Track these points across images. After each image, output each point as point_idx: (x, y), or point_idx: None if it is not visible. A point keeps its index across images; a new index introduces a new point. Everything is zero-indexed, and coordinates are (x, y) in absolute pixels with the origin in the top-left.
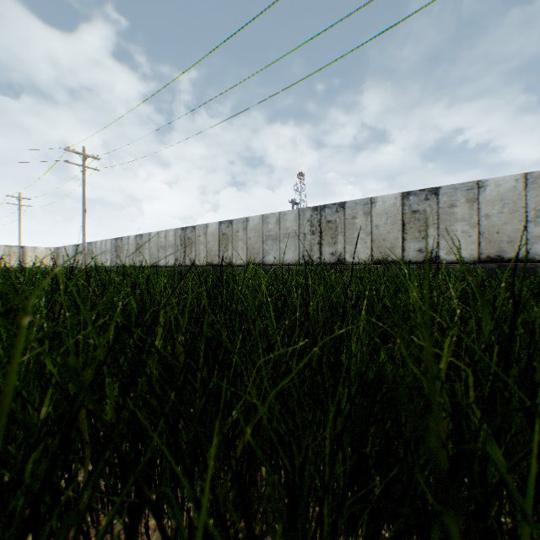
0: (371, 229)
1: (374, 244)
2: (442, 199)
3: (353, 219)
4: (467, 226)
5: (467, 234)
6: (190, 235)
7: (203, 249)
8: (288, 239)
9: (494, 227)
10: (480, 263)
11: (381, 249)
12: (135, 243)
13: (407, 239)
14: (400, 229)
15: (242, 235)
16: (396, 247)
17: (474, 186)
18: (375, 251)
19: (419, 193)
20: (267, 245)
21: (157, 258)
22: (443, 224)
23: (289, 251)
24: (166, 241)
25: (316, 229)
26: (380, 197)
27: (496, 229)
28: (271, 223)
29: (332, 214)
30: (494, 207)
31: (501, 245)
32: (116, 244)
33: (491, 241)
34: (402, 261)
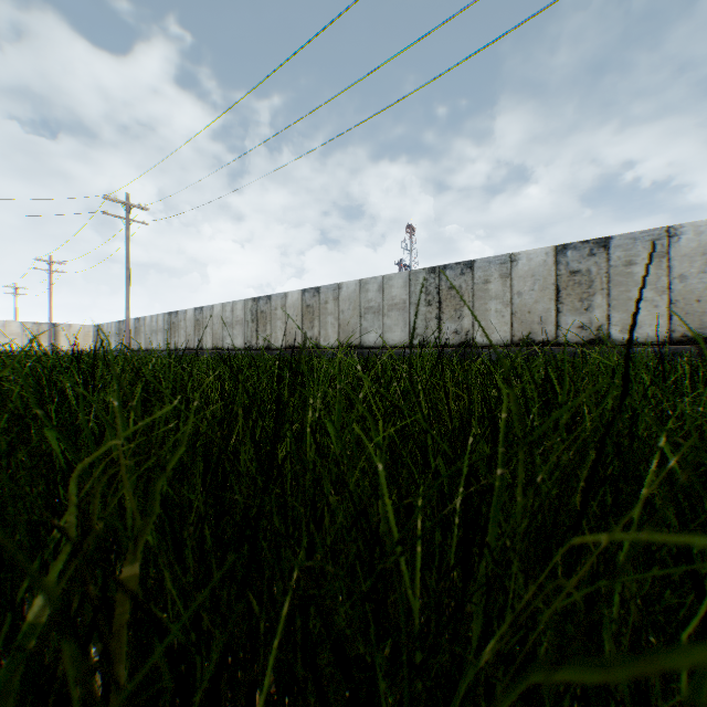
0: (511, 298)
1: (515, 318)
2: (614, 254)
3: (486, 284)
4: (652, 292)
5: (652, 303)
6: (264, 308)
7: (281, 326)
8: (395, 312)
9: (692, 293)
10: (671, 345)
11: (526, 325)
12: (193, 319)
13: (562, 311)
14: (552, 296)
15: (333, 308)
16: (546, 323)
17: (663, 235)
18: (517, 327)
19: (581, 246)
20: (367, 321)
21: (221, 338)
22: (616, 290)
23: (396, 329)
24: (233, 316)
25: (434, 298)
26: (524, 253)
27: (696, 295)
28: (371, 290)
29: (455, 278)
30: (692, 264)
31: (704, 318)
32: (170, 320)
33: (688, 313)
34: (555, 343)
